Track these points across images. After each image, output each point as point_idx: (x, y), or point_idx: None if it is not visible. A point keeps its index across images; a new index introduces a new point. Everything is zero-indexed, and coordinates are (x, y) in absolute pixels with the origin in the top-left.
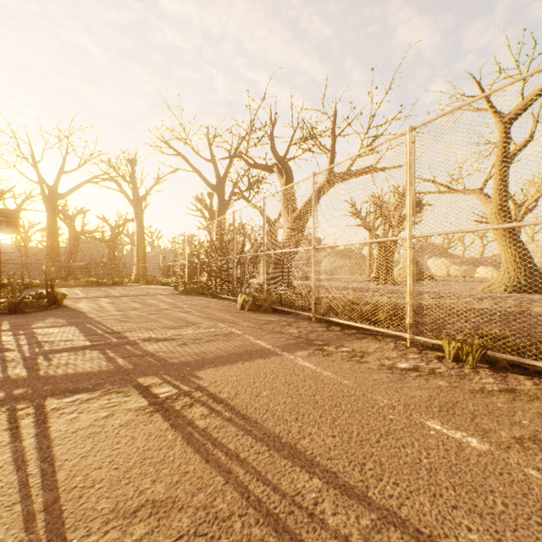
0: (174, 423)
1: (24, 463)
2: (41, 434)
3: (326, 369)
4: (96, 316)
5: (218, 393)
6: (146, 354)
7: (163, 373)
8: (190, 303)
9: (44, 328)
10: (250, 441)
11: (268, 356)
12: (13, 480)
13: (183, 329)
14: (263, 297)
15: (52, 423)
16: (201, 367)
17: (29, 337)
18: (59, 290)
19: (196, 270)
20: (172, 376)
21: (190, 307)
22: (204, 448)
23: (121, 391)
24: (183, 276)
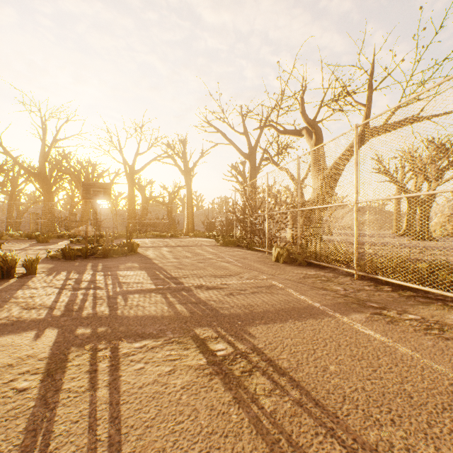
0: (235, 395)
1: (95, 422)
2: (113, 384)
3: (399, 343)
4: (159, 262)
5: (277, 359)
6: (199, 302)
7: (216, 325)
8: (229, 254)
9: (124, 270)
10: (338, 451)
11: (318, 316)
12: (84, 445)
13: (227, 278)
14: (297, 251)
15: (122, 372)
16: (251, 322)
17: (113, 278)
18: (135, 240)
19: (231, 226)
20: (225, 330)
21: (230, 258)
22: (278, 448)
23: (180, 342)
24: (221, 230)
